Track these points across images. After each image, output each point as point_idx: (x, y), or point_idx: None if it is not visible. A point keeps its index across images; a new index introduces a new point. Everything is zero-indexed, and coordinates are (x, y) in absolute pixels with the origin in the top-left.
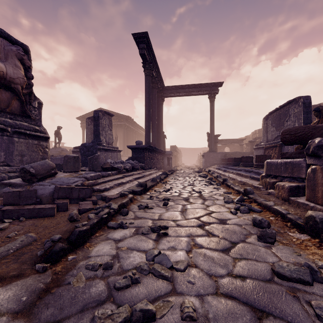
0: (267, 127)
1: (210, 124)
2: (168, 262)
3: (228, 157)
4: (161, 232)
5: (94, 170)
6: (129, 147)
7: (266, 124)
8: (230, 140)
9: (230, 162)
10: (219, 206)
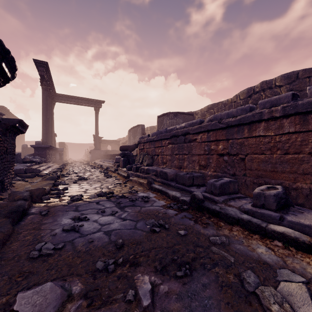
0: (130, 136)
1: (96, 129)
2: (84, 177)
3: (108, 153)
4: (80, 176)
5: (18, 163)
6: (33, 146)
7: (130, 134)
8: (111, 141)
9: (109, 157)
10: (97, 172)
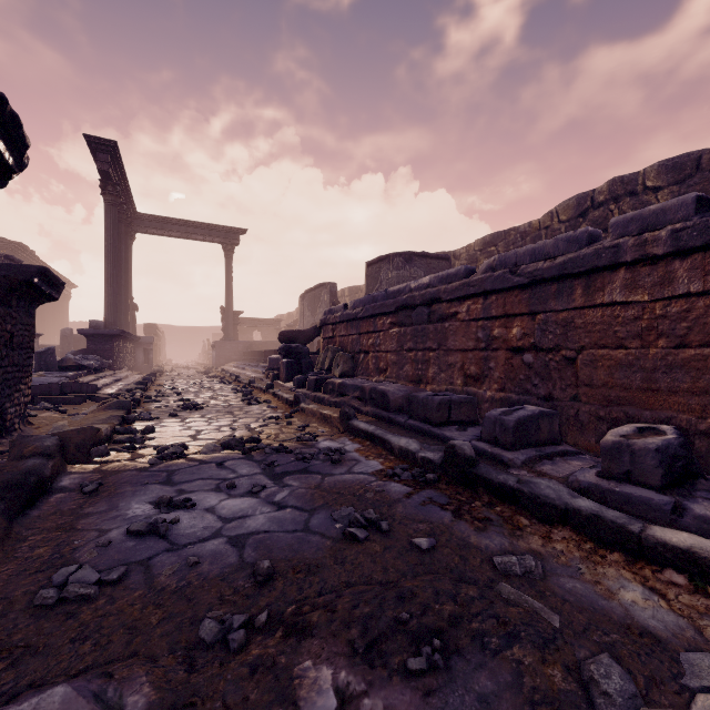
0: (304, 310)
1: (226, 295)
2: (197, 403)
3: (255, 350)
4: (187, 400)
5: (49, 370)
6: (83, 333)
7: (303, 306)
8: (261, 320)
9: (255, 357)
10: (226, 392)
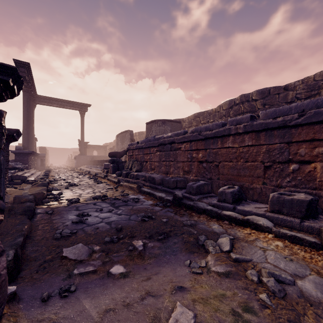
0: (118, 142)
1: (81, 134)
2: (74, 183)
3: (95, 159)
4: (70, 182)
5: None
6: (13, 152)
7: (117, 140)
8: (97, 146)
9: (95, 163)
10: (85, 179)
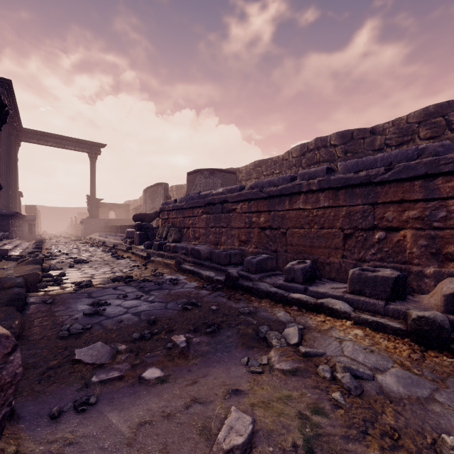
0: (146, 199)
1: (91, 187)
2: (83, 259)
3: (112, 224)
4: (75, 258)
5: None
6: None
7: (146, 196)
8: (116, 205)
9: (113, 229)
10: (99, 252)
